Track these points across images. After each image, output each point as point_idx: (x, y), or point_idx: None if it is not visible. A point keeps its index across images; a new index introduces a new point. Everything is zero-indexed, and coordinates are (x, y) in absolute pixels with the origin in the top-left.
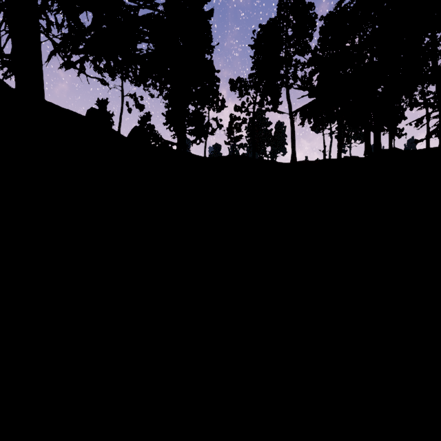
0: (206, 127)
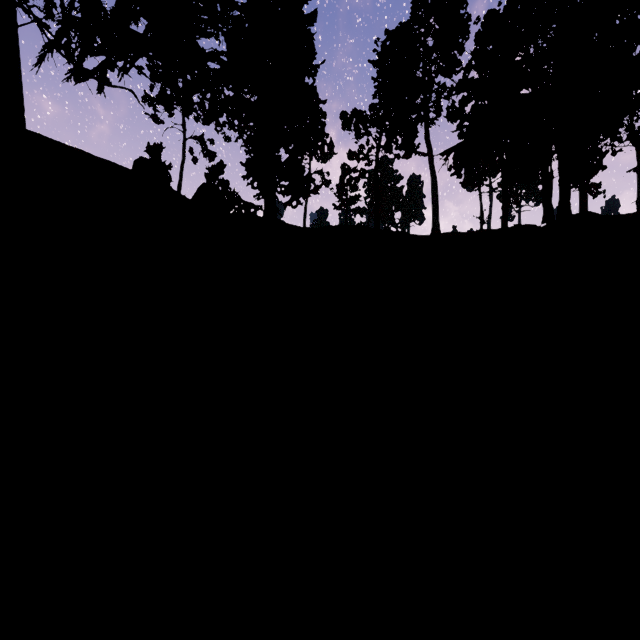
0: (306, 181)
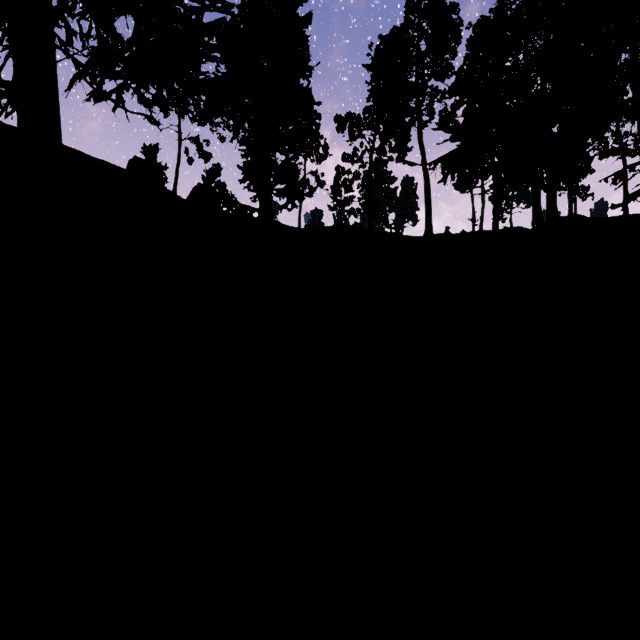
0: (301, 185)
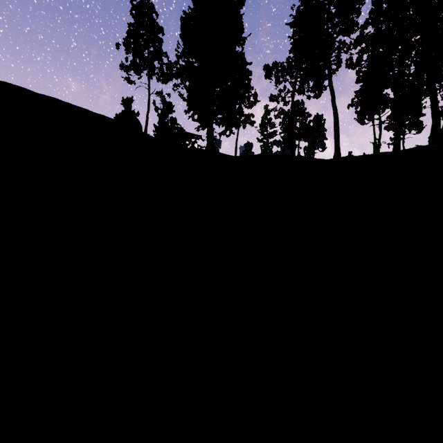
0: (238, 113)
